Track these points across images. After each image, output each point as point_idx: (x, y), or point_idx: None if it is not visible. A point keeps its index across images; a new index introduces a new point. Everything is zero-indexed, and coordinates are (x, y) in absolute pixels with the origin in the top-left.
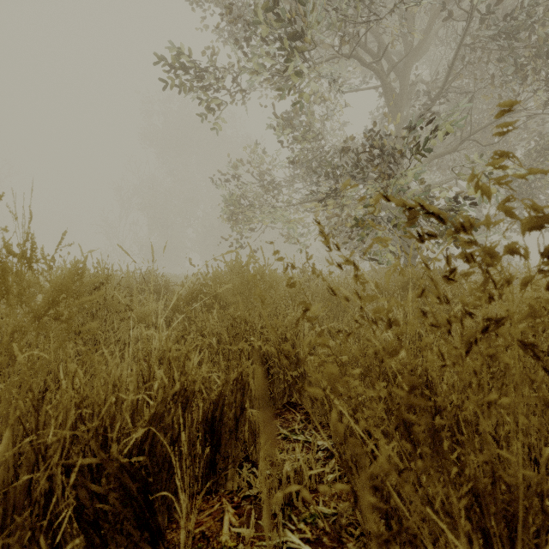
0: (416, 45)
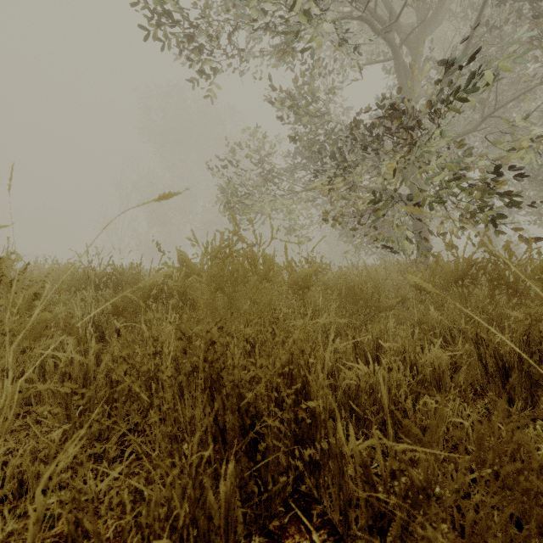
0: (431, 14)
